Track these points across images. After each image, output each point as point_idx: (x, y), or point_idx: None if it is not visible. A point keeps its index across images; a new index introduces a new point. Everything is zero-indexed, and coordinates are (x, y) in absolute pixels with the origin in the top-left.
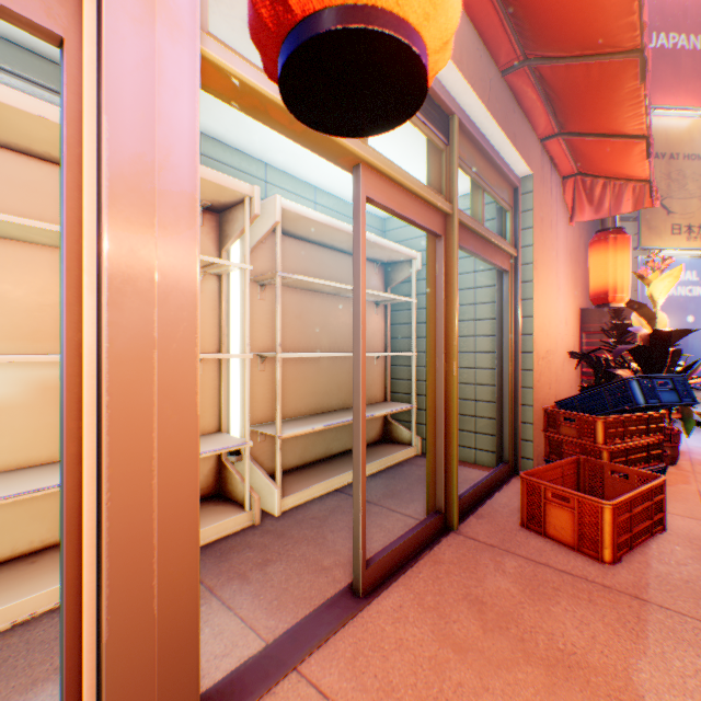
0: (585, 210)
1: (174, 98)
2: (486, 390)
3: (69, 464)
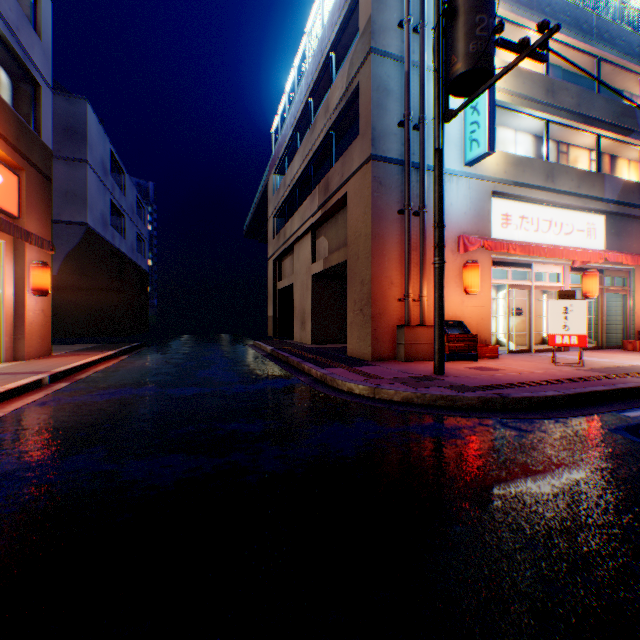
0: None
1: None
2: (618, 326)
3: None
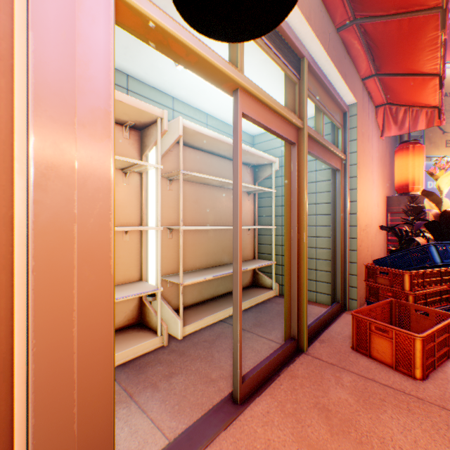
0: (391, 128)
1: (92, 23)
2: (324, 252)
3: (2, 317)
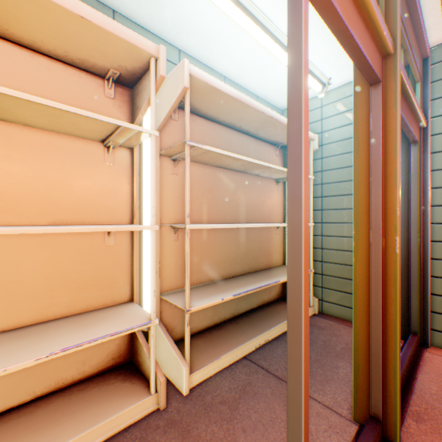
0: None
1: None
2: None
3: None
